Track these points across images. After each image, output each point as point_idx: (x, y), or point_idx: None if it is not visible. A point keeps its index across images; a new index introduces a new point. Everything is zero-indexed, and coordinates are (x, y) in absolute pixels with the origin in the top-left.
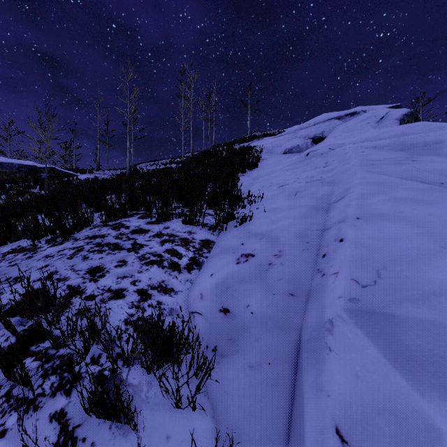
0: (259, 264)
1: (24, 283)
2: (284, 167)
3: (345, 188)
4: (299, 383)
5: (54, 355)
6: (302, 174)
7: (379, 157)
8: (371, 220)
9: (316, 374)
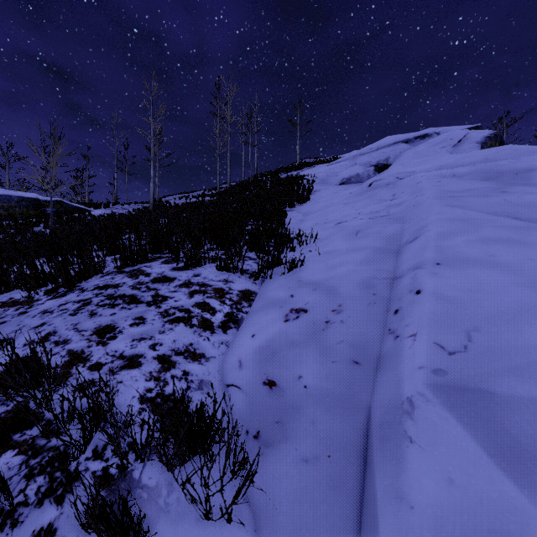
0: (313, 322)
1: (6, 350)
2: (342, 201)
3: (419, 225)
4: (369, 485)
5: (44, 447)
6: (365, 208)
7: (460, 188)
8: (455, 266)
9: (393, 474)
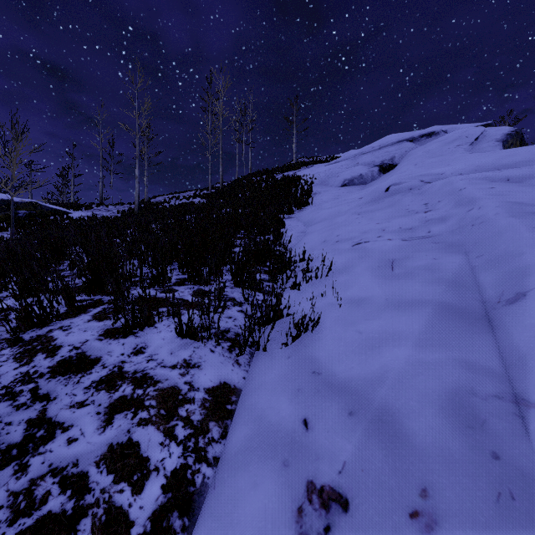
0: None
1: None
2: (353, 209)
3: (511, 266)
4: None
5: None
6: (389, 222)
7: (534, 198)
8: None
9: None
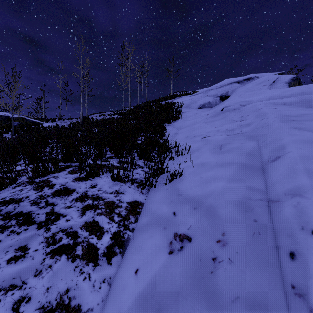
0: (199, 257)
1: None
2: (203, 120)
3: (276, 145)
4: None
5: None
6: (221, 126)
7: (295, 113)
8: None
9: None
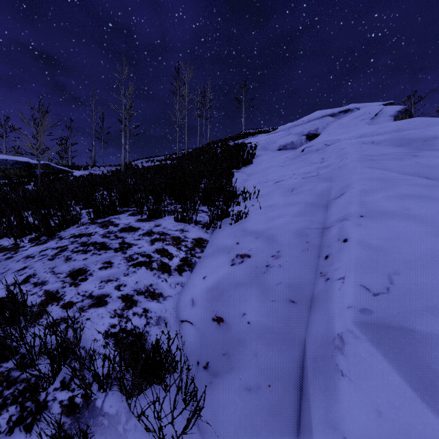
0: (256, 266)
1: None
2: (279, 164)
3: (344, 184)
4: (305, 413)
5: (18, 379)
6: (298, 170)
7: (378, 152)
8: (376, 218)
9: (327, 404)
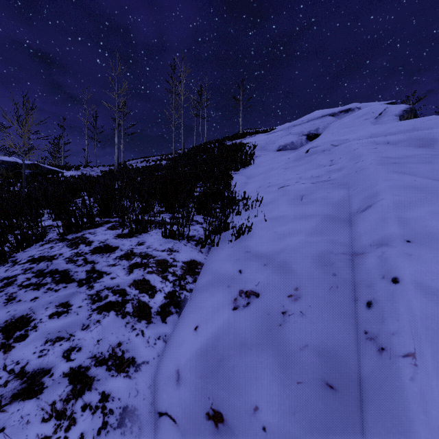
0: (267, 312)
1: None
2: (282, 165)
3: (369, 192)
4: None
5: None
6: (305, 173)
7: (399, 154)
8: (430, 245)
9: None
